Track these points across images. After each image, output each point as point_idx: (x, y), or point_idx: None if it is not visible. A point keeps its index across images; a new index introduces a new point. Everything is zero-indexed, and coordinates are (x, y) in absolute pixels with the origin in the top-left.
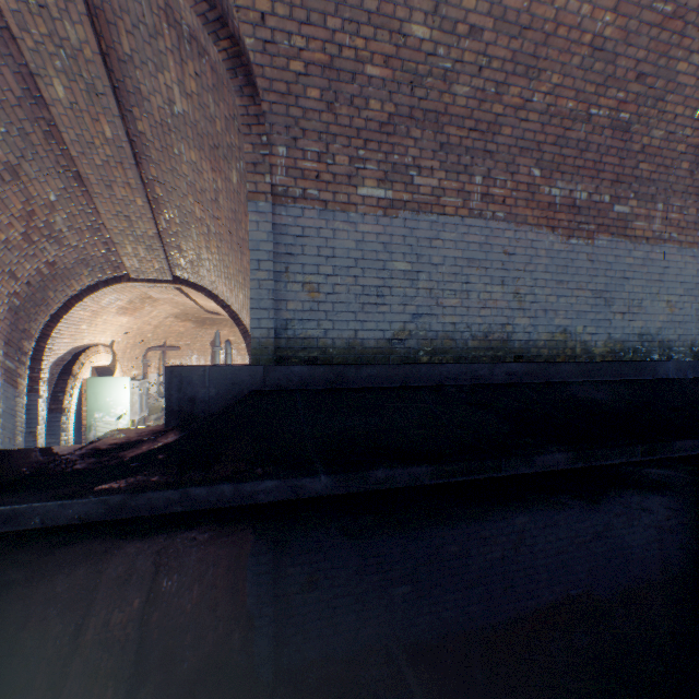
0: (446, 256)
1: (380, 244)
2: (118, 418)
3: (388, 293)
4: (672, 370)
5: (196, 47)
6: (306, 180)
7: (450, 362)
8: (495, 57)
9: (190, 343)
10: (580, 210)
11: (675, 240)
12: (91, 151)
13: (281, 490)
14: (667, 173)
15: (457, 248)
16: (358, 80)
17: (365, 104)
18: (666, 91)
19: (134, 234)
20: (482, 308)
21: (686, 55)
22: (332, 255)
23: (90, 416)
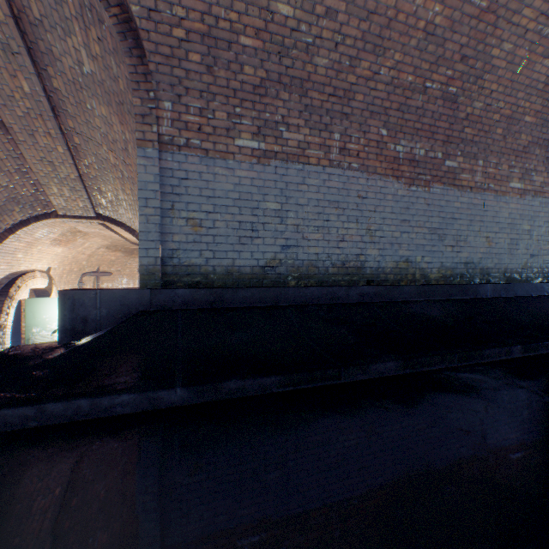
0: (310, 198)
1: (255, 187)
2: (53, 332)
3: (261, 228)
4: (489, 291)
5: (96, 14)
6: (189, 131)
7: (314, 285)
8: (348, 35)
9: (121, 269)
10: (419, 163)
11: (492, 190)
12: (12, 103)
13: (138, 403)
14: (486, 136)
15: (319, 192)
16: (234, 48)
17: (240, 69)
18: (484, 71)
19: (58, 177)
20: (340, 241)
21: (498, 43)
22: (213, 195)
23: (28, 331)
